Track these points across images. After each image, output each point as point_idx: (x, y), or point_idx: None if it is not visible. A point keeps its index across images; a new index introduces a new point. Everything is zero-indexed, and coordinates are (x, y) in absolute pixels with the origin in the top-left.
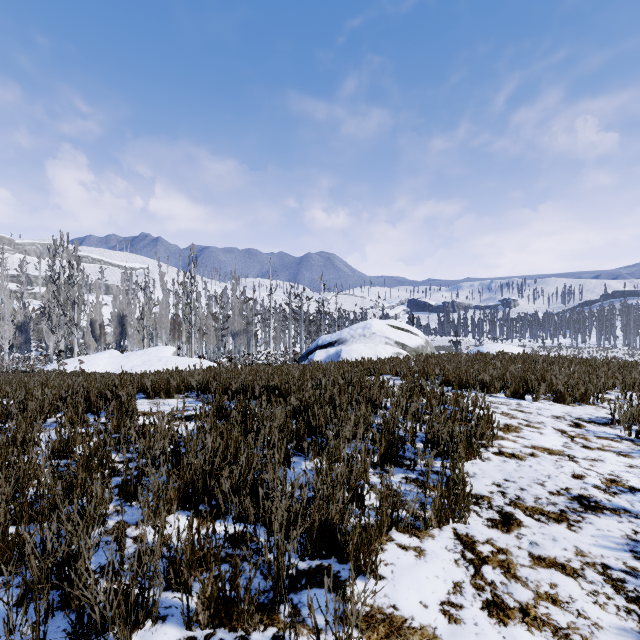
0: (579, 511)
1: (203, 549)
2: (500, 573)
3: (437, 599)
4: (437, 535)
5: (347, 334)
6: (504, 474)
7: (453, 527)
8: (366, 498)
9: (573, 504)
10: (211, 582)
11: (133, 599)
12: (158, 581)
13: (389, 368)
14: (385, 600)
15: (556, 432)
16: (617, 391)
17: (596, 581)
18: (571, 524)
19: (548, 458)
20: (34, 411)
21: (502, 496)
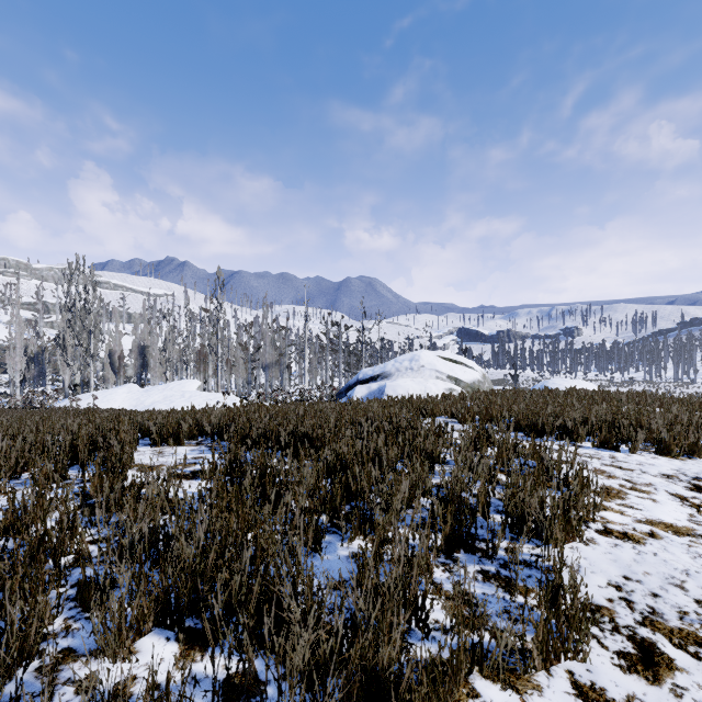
0: None
1: None
2: None
3: None
4: (546, 686)
5: (392, 367)
6: (621, 567)
7: (568, 669)
8: (429, 608)
9: None
10: None
11: None
12: None
13: (443, 408)
14: None
15: (673, 499)
16: None
17: None
18: None
19: (676, 541)
20: (4, 464)
21: (628, 607)
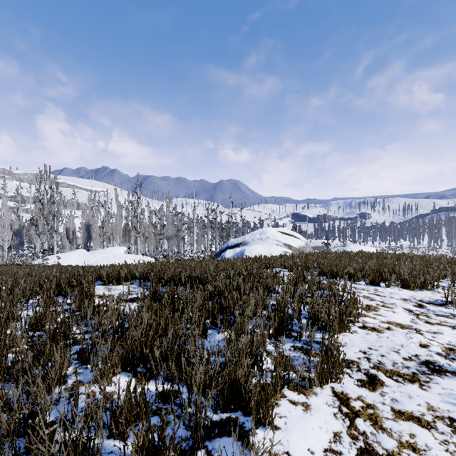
0: (427, 373)
1: (139, 404)
2: (370, 425)
3: (321, 447)
4: (319, 393)
5: (249, 238)
6: (368, 343)
7: (331, 386)
8: (264, 362)
9: (422, 368)
10: (143, 434)
11: (80, 449)
12: (100, 434)
13: (279, 263)
14: (280, 447)
15: (405, 311)
16: (448, 280)
17: (446, 432)
18: (422, 384)
19: (400, 331)
20: (19, 294)
21: (367, 361)
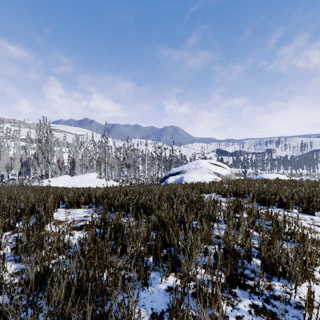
0: None
1: None
2: None
3: None
4: None
5: (186, 168)
6: None
7: None
8: None
9: None
10: None
11: None
12: None
13: (214, 189)
14: None
15: None
16: None
17: None
18: None
19: None
20: None
21: None
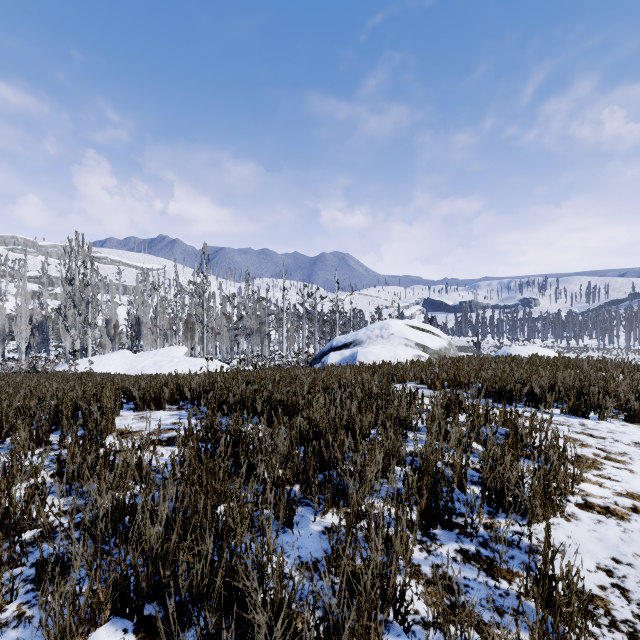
0: None
1: None
2: None
3: None
4: None
5: (363, 335)
6: (608, 547)
7: None
8: (407, 595)
9: None
10: None
11: None
12: None
13: (413, 374)
14: None
15: None
16: None
17: None
18: None
19: None
20: None
21: (623, 597)
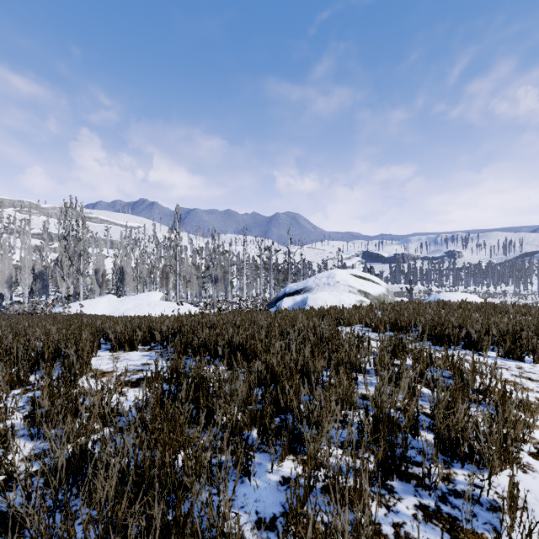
0: None
1: None
2: None
3: None
4: None
5: (312, 283)
6: None
7: None
8: None
9: None
10: None
11: None
12: None
13: (358, 318)
14: None
15: None
16: None
17: None
18: None
19: None
20: None
21: None
